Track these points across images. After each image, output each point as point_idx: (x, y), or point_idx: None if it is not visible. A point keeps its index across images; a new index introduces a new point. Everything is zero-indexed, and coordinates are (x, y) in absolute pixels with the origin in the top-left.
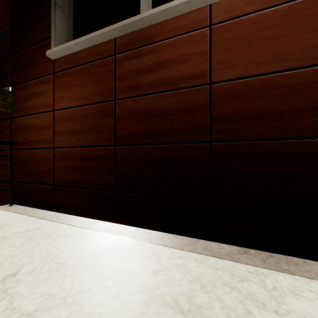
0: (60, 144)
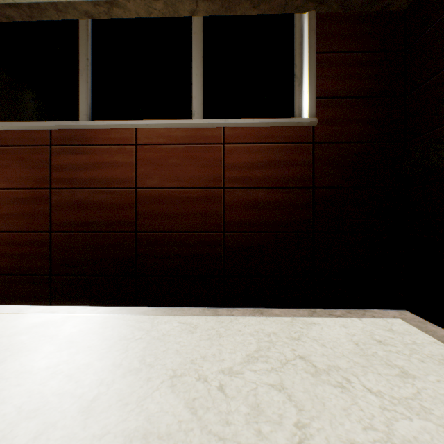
0: None
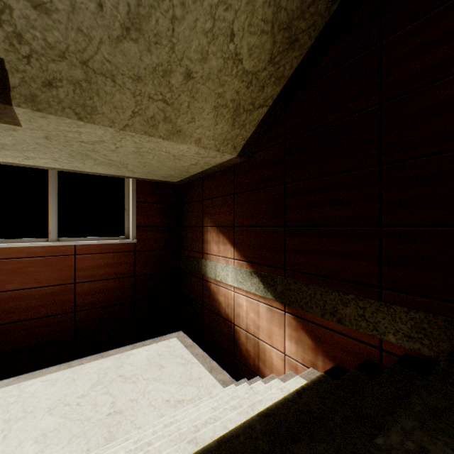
0: None
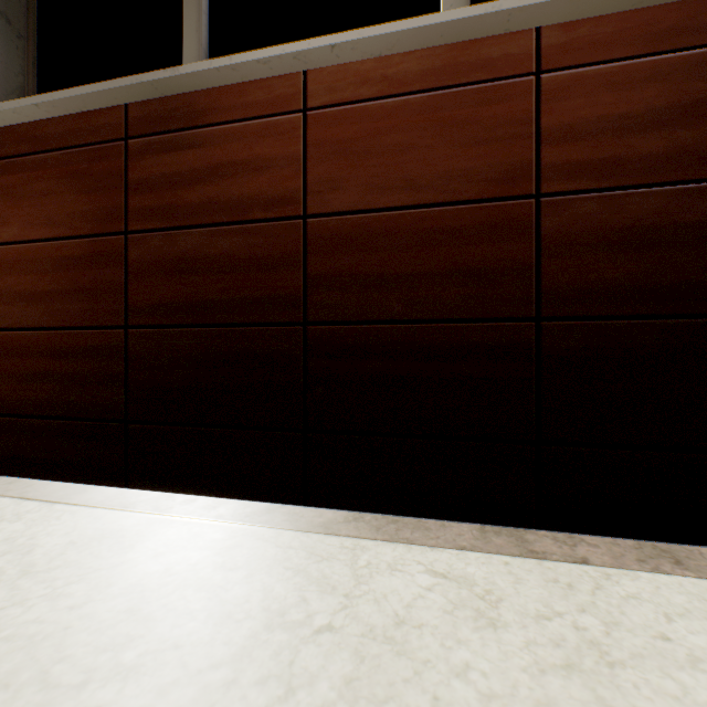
0: (2, 323)
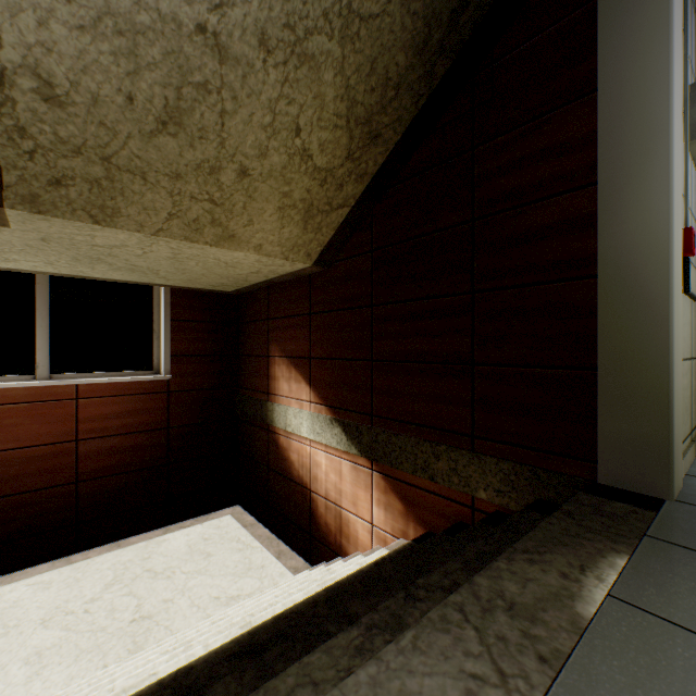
0: None
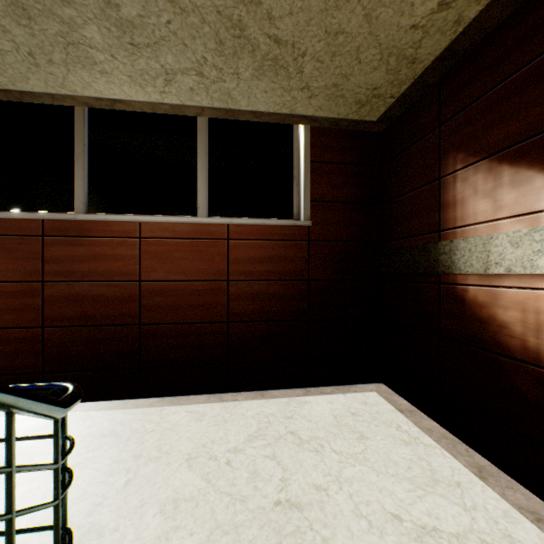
0: None
